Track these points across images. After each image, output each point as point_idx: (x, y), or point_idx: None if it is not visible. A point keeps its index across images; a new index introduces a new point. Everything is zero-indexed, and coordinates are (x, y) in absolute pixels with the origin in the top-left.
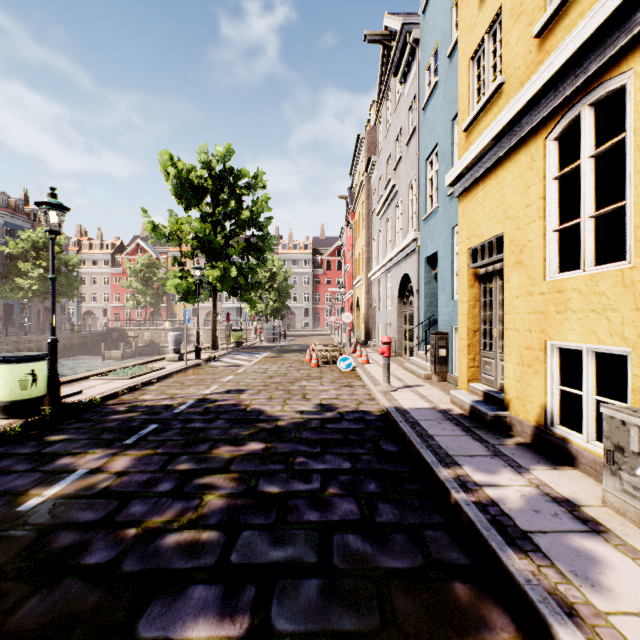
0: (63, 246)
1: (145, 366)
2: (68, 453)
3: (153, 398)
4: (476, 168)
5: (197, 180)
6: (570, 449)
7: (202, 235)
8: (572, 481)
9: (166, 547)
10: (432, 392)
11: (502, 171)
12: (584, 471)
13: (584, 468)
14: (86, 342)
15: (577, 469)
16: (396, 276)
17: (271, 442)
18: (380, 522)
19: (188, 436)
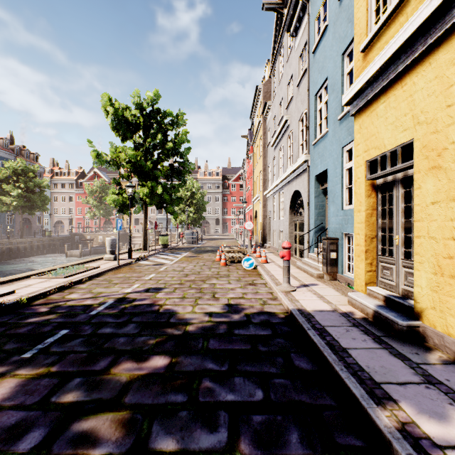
0: (39, 173)
1: (83, 265)
2: None
3: (78, 297)
4: (378, 81)
5: (131, 118)
6: None
7: (134, 160)
8: None
9: None
10: (328, 292)
11: (411, 77)
12: None
13: None
14: (54, 244)
15: None
16: (288, 192)
17: (176, 355)
18: None
19: (92, 346)
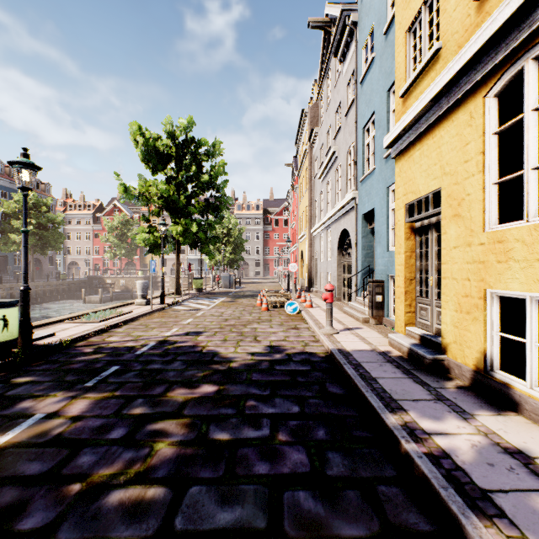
0: (51, 206)
1: (115, 310)
2: (30, 396)
3: (119, 340)
4: (413, 129)
5: (163, 148)
6: (513, 395)
7: (167, 195)
8: (519, 428)
9: (108, 507)
10: (371, 334)
11: (439, 130)
12: (529, 417)
13: (529, 414)
14: (70, 288)
15: (521, 415)
16: (336, 231)
17: (223, 384)
18: (331, 475)
19: (146, 378)
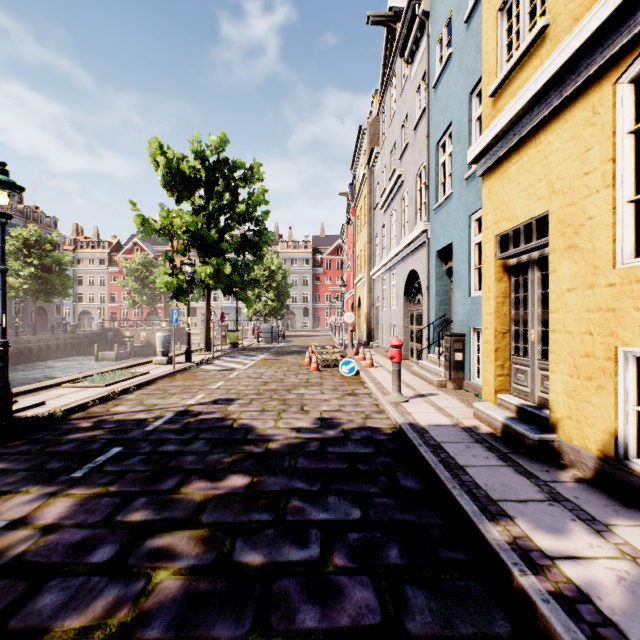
0: (58, 244)
1: (127, 371)
2: None
3: (127, 410)
4: (508, 136)
5: (189, 171)
6: None
7: (194, 229)
8: None
9: None
10: (449, 403)
11: (546, 135)
12: None
13: None
14: (80, 343)
15: None
16: (402, 273)
17: (258, 475)
18: (413, 631)
19: (155, 465)
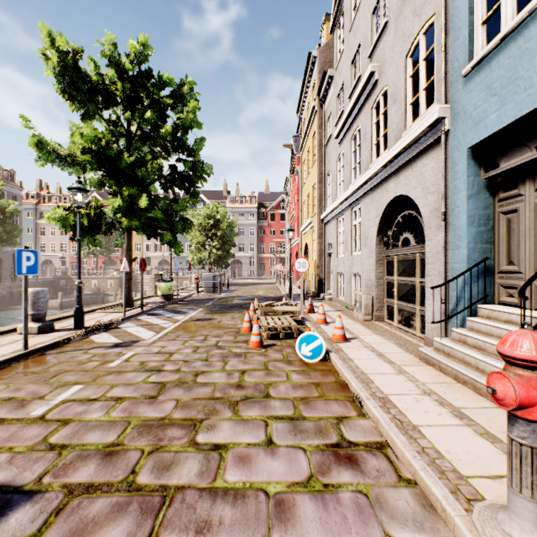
0: (15, 197)
1: None
2: None
3: None
4: None
5: (100, 81)
6: None
7: (97, 148)
8: None
9: None
10: None
11: None
12: None
13: None
14: None
15: None
16: (373, 205)
17: None
18: None
19: None
